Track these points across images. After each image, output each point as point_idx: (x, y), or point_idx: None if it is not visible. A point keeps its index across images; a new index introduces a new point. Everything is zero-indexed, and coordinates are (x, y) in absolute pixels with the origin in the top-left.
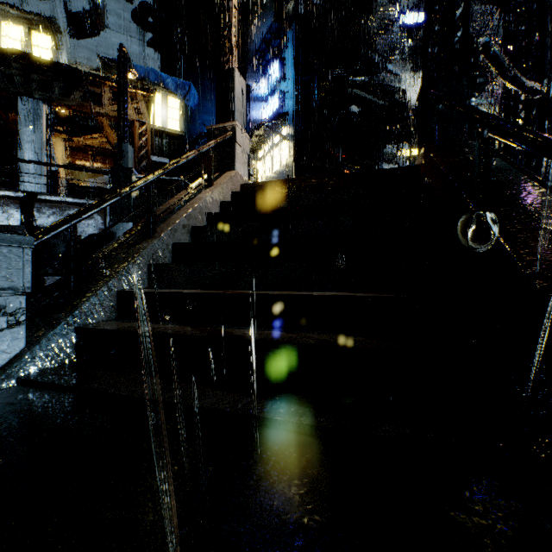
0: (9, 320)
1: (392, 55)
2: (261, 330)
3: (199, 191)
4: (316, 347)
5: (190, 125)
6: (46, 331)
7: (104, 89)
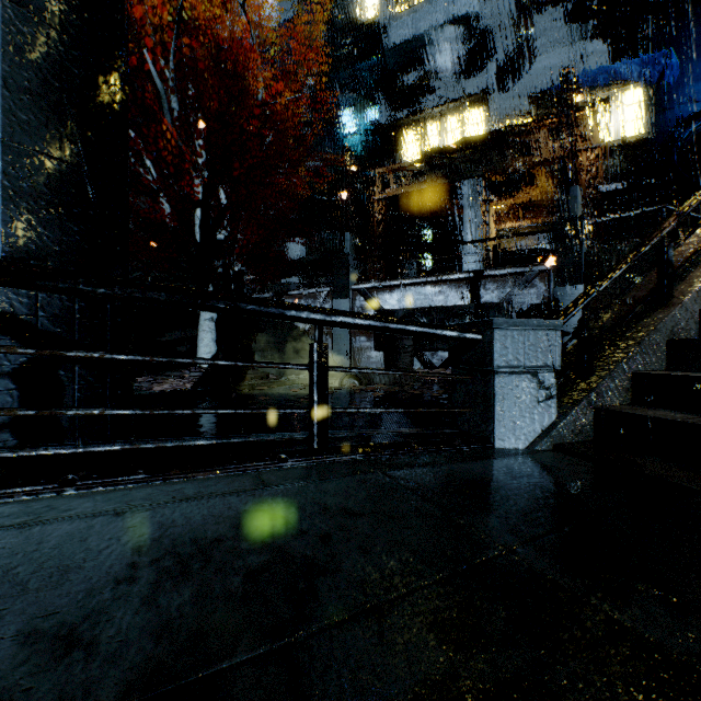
0: (546, 393)
1: None
2: None
3: None
4: None
5: (663, 115)
6: (570, 407)
7: (542, 132)
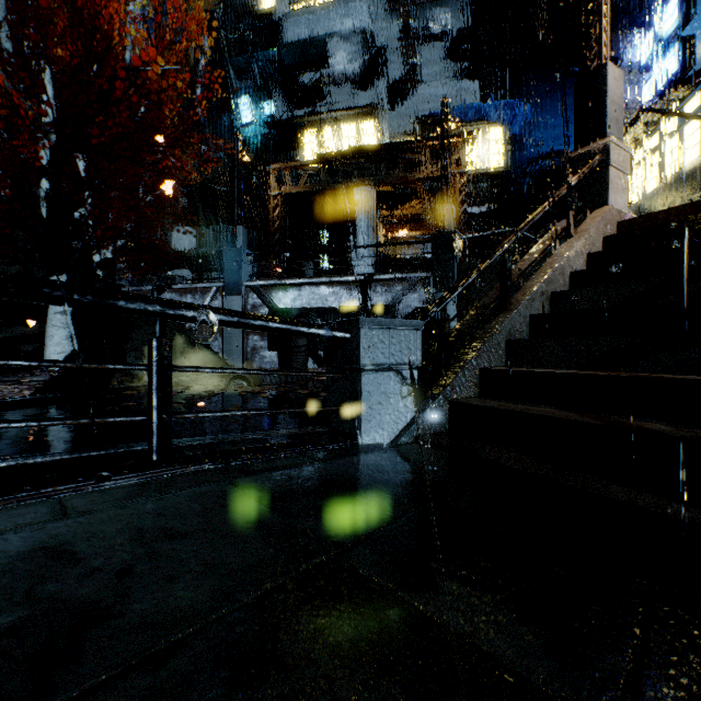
0: (409, 389)
1: None
2: (687, 428)
3: (555, 245)
4: None
5: (517, 154)
6: (429, 401)
7: (424, 151)
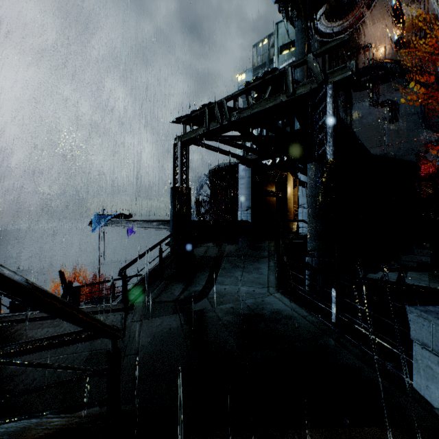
0: None
1: None
2: None
3: None
4: None
5: None
6: None
7: None
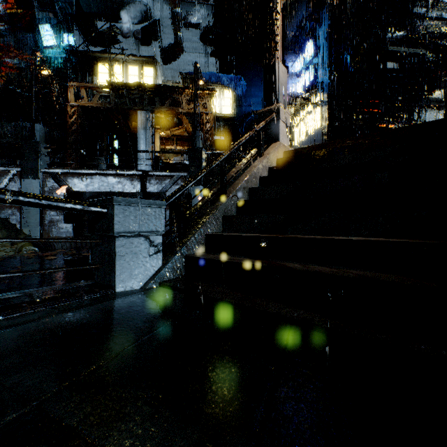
0: (155, 249)
1: (436, 2)
2: (307, 265)
3: (253, 161)
4: (355, 279)
5: (239, 108)
6: (171, 257)
7: (184, 95)
